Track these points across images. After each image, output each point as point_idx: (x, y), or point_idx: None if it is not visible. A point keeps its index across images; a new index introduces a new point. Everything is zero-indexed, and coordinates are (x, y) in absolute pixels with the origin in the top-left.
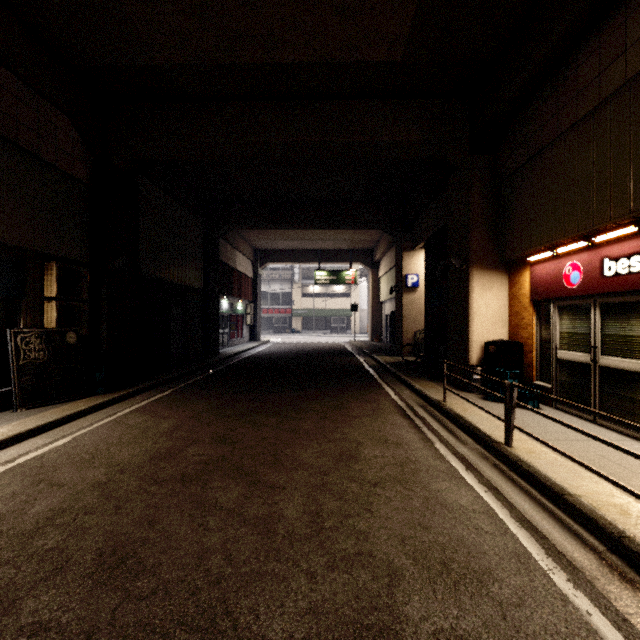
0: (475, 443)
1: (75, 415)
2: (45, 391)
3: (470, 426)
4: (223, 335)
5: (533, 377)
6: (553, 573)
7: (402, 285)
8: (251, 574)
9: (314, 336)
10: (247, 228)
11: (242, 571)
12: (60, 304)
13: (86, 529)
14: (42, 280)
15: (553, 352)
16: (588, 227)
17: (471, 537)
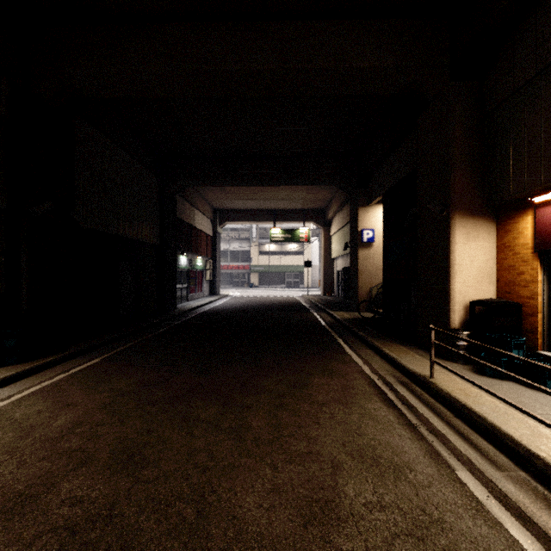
0: (515, 466)
1: None
2: None
3: (494, 430)
4: (182, 290)
5: (539, 346)
6: None
7: (357, 240)
8: None
9: (270, 290)
10: (203, 184)
11: None
12: None
13: None
14: None
15: None
16: None
17: None
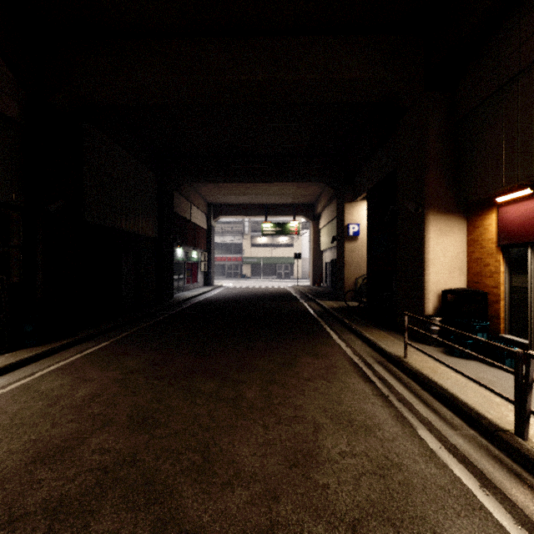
0: (467, 426)
1: None
2: None
3: (453, 398)
4: (178, 281)
5: (501, 330)
6: None
7: (344, 234)
8: None
9: (262, 281)
10: (199, 181)
11: None
12: None
13: None
14: None
15: (532, 303)
16: None
17: None
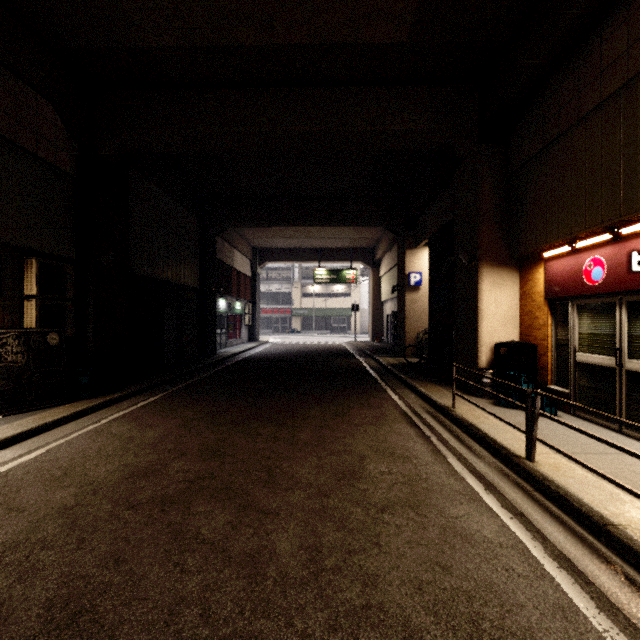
0: (491, 456)
1: (54, 423)
2: (23, 396)
3: (485, 436)
4: (220, 335)
5: (548, 381)
6: (610, 636)
7: (404, 284)
8: (233, 638)
9: (314, 336)
10: (245, 225)
11: (222, 633)
12: (41, 303)
13: (39, 570)
14: (22, 277)
15: (571, 354)
16: (614, 218)
17: (502, 582)
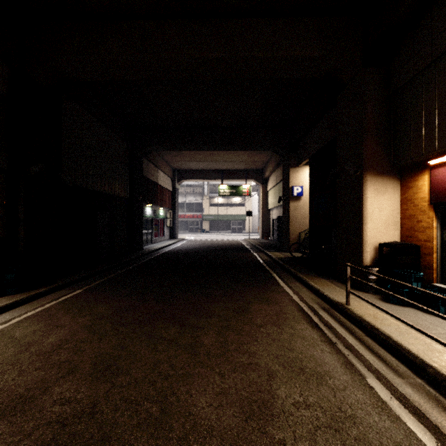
0: (413, 374)
1: None
2: None
3: (397, 346)
4: (147, 235)
5: (433, 279)
6: None
7: (289, 195)
8: None
9: (218, 235)
10: (164, 149)
11: None
12: None
13: None
14: None
15: None
16: None
17: None
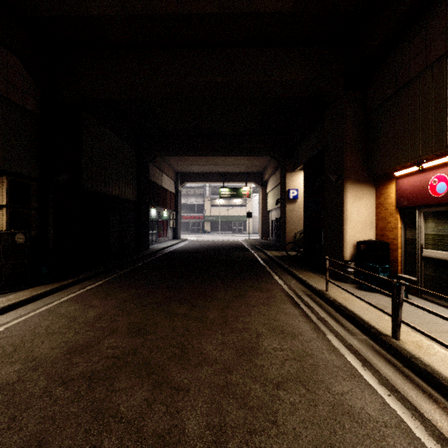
0: (362, 334)
1: (16, 304)
2: None
3: (355, 316)
4: (152, 235)
5: (399, 271)
6: None
7: (285, 198)
8: None
9: (219, 235)
10: (169, 155)
11: None
12: (10, 211)
13: None
14: None
15: (418, 251)
16: None
17: None
